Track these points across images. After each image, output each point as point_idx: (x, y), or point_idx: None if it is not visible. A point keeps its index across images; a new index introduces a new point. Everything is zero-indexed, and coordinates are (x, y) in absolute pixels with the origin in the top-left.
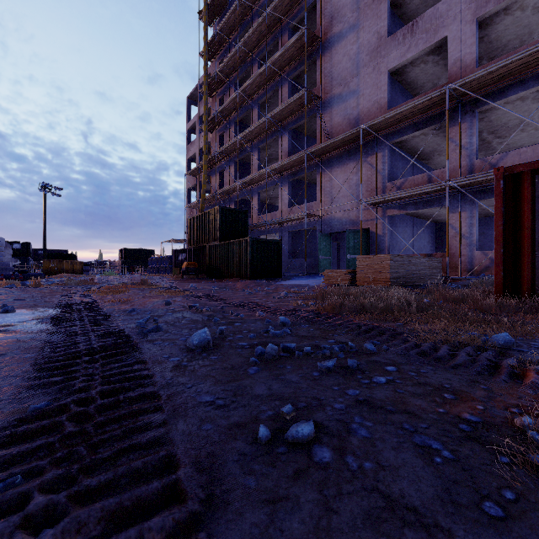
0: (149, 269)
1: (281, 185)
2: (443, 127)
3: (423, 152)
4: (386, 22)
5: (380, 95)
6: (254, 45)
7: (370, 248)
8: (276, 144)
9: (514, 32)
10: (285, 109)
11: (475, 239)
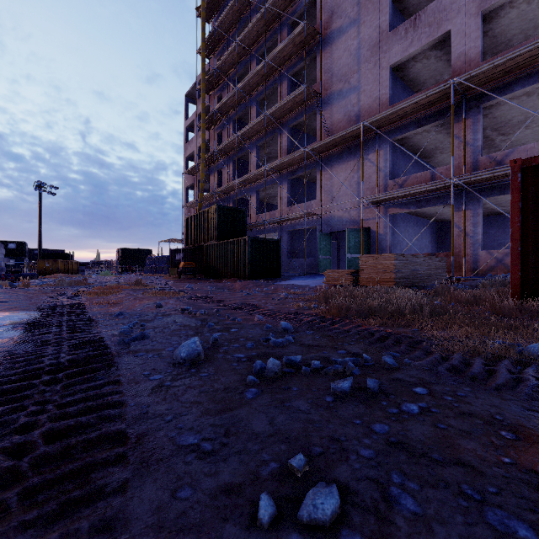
0: (146, 269)
1: (280, 184)
2: (446, 124)
3: (425, 149)
4: (387, 16)
5: (381, 91)
6: (253, 42)
7: (372, 247)
8: (275, 142)
9: (519, 26)
10: (285, 105)
11: (480, 238)
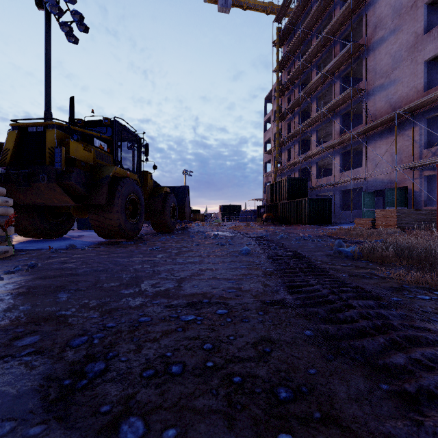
0: (240, 219)
1: (334, 157)
2: None
3: None
4: (422, 23)
5: (417, 81)
6: (313, 58)
7: (408, 201)
8: (331, 124)
9: None
10: (336, 102)
11: None
